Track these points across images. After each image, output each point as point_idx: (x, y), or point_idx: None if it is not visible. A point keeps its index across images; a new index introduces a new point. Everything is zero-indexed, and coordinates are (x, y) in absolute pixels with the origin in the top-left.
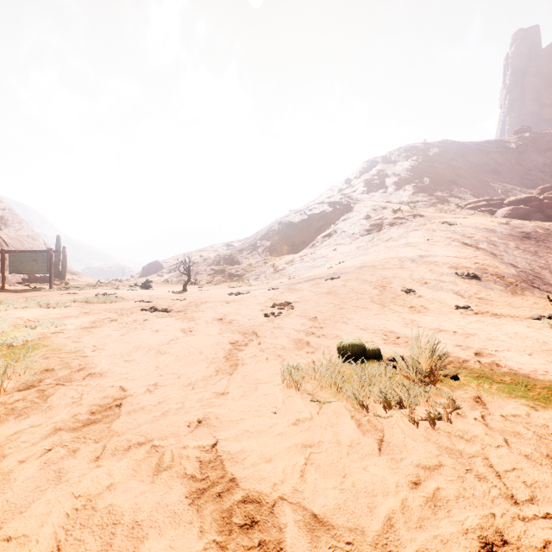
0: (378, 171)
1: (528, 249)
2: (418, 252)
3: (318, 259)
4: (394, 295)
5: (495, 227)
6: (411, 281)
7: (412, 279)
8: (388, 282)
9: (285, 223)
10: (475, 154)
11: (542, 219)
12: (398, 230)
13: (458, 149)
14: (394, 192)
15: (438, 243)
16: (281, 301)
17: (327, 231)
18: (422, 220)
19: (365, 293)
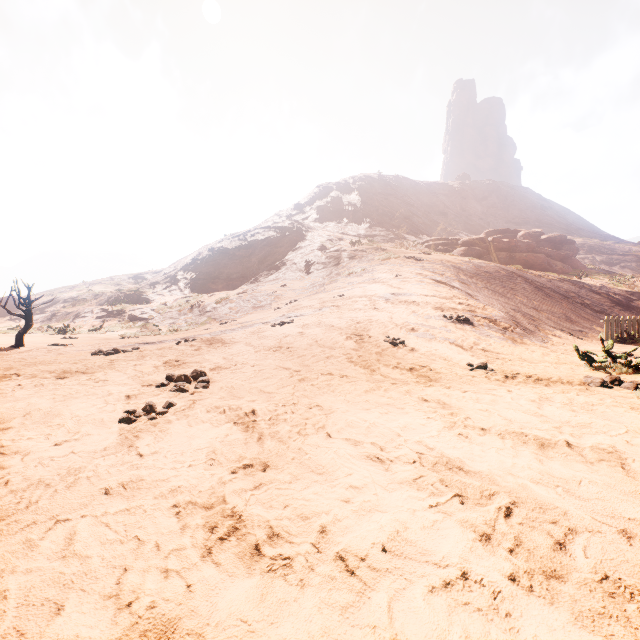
0: (332, 198)
1: (496, 290)
2: (390, 289)
3: (262, 297)
4: (378, 349)
5: (461, 265)
6: (395, 327)
7: (395, 324)
8: (364, 328)
9: (218, 250)
10: (426, 194)
11: (493, 261)
12: (360, 264)
13: (410, 187)
14: (350, 224)
15: (410, 280)
16: (189, 368)
17: (273, 263)
18: (385, 253)
19: (336, 347)
